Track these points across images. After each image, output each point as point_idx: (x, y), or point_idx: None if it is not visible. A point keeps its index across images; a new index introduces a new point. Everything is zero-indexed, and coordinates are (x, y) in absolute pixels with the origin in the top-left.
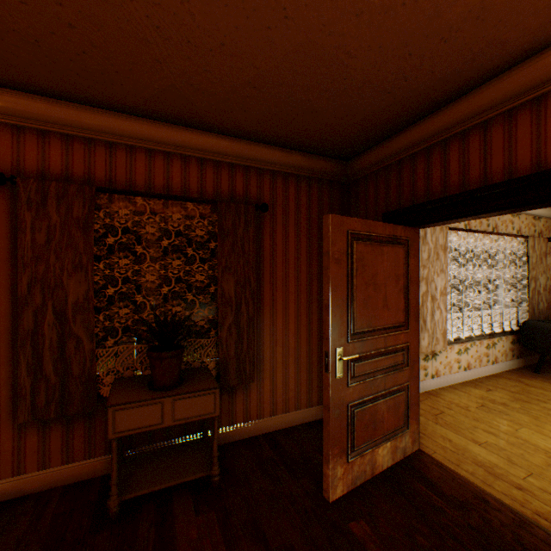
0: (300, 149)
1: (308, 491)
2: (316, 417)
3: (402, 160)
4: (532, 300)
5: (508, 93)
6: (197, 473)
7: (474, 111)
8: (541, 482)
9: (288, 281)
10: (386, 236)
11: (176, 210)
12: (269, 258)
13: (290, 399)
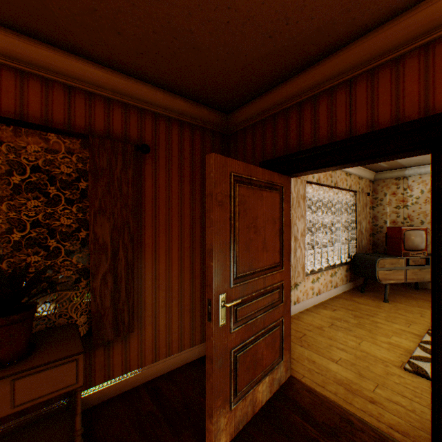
0: (183, 94)
1: None
2: (199, 355)
3: (277, 114)
4: (358, 238)
5: (372, 52)
6: None
7: (342, 69)
8: (386, 392)
9: (172, 225)
10: (266, 181)
11: (34, 141)
12: (152, 202)
13: (174, 341)
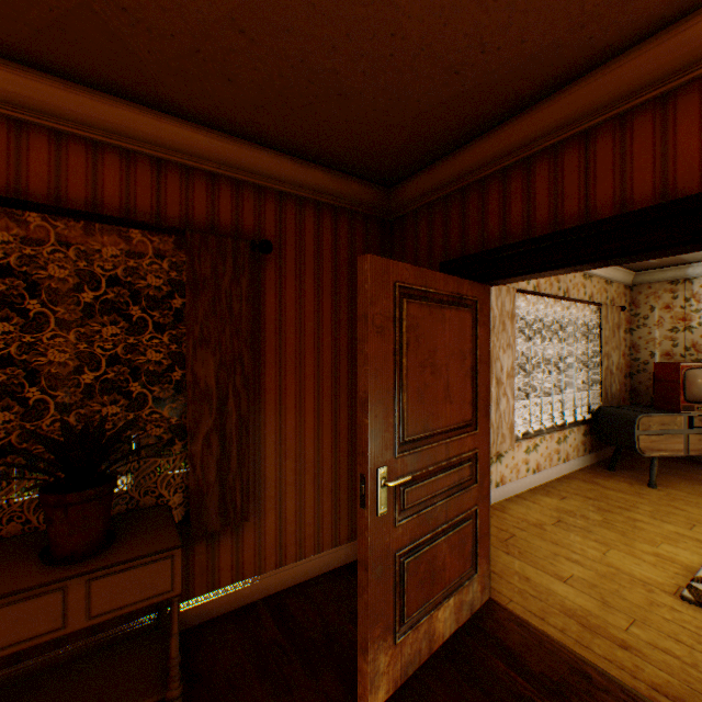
0: (321, 162)
1: (334, 699)
2: (346, 561)
3: (468, 187)
4: (605, 381)
5: (622, 88)
6: (139, 700)
7: (573, 115)
8: (649, 633)
9: (305, 361)
10: (449, 294)
11: (112, 241)
12: (275, 326)
13: (307, 537)
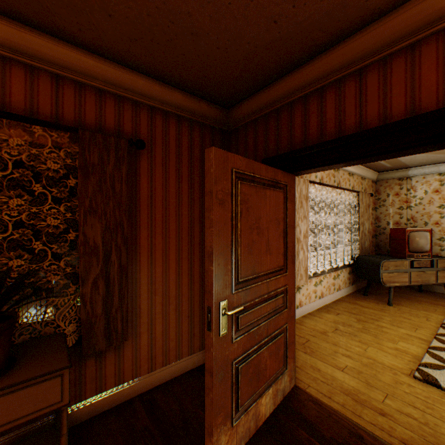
0: (181, 87)
1: None
2: (198, 364)
3: (281, 108)
4: (361, 240)
5: (385, 39)
6: None
7: (352, 58)
8: (397, 403)
9: (169, 226)
10: (269, 179)
11: (18, 134)
12: (147, 201)
13: (171, 349)
